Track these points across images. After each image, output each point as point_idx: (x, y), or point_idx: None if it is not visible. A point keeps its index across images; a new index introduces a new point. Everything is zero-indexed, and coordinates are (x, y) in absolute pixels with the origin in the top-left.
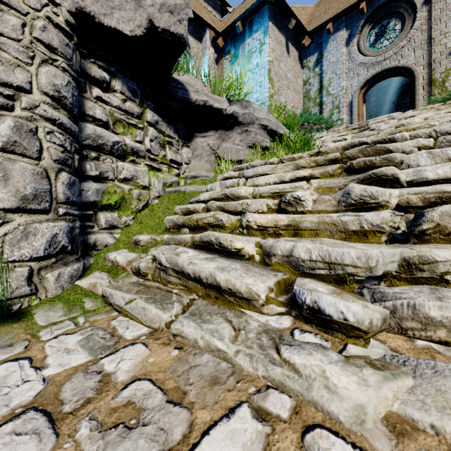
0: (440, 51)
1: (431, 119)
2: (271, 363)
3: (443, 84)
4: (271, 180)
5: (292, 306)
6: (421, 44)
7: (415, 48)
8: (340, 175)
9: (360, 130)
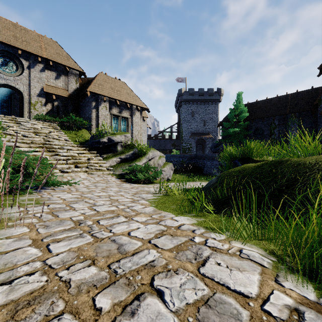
0: (34, 92)
1: (43, 129)
2: (67, 175)
3: (35, 106)
4: (26, 150)
5: (62, 172)
6: (26, 84)
7: (23, 84)
8: (46, 151)
9: (15, 122)
